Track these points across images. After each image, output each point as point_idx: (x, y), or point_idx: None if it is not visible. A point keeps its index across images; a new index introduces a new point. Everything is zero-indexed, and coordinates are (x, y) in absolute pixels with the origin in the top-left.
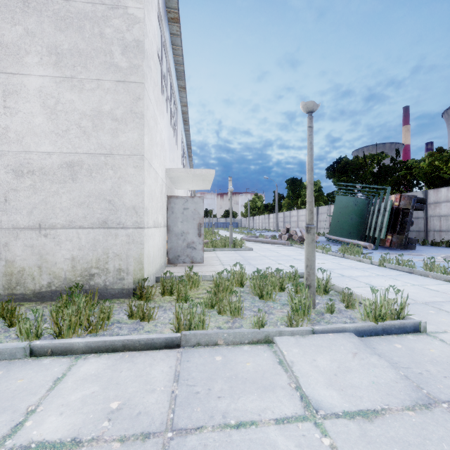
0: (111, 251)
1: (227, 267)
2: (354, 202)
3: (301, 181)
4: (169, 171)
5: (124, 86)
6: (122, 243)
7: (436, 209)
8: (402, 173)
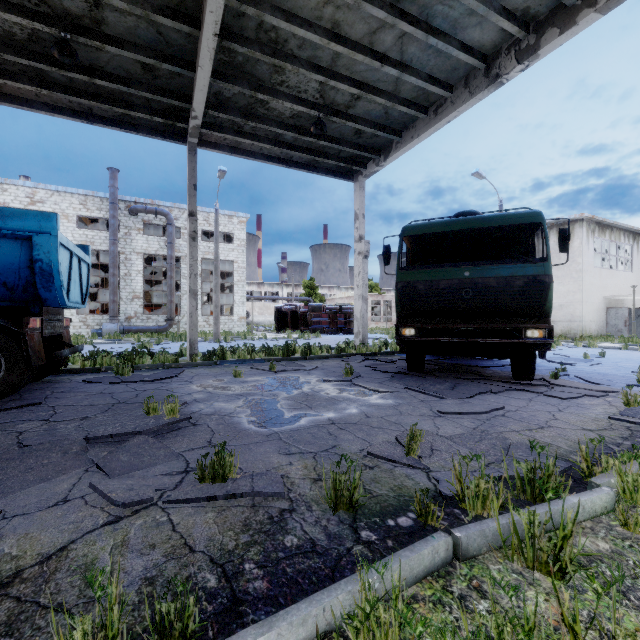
0: (572, 328)
1: None
2: None
3: None
4: (604, 297)
5: (576, 282)
6: (575, 326)
7: None
8: None
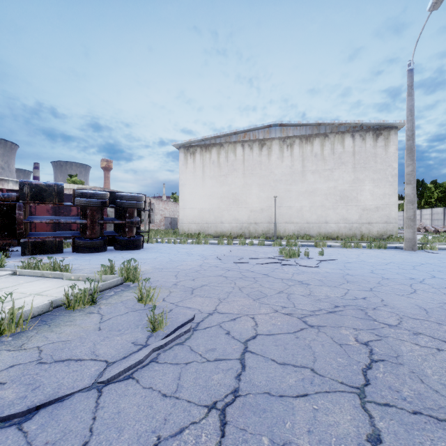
0: (388, 229)
1: None
2: None
3: (422, 182)
4: None
5: (391, 186)
6: (391, 227)
7: None
8: None
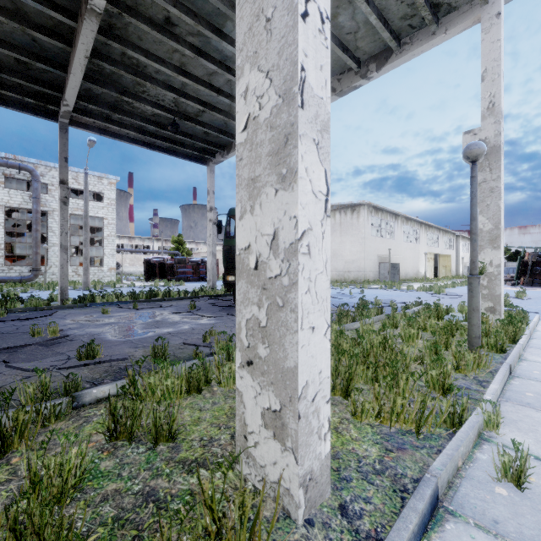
0: (359, 276)
1: None
2: None
3: None
4: (378, 256)
5: (361, 246)
6: (361, 274)
7: None
8: None
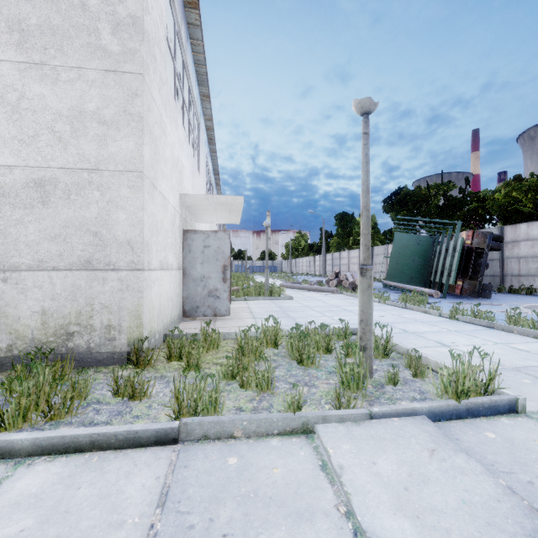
0: (97, 301)
1: (259, 321)
2: (416, 240)
3: (352, 216)
4: (184, 197)
5: (115, 77)
6: (113, 291)
7: (514, 250)
8: (473, 206)
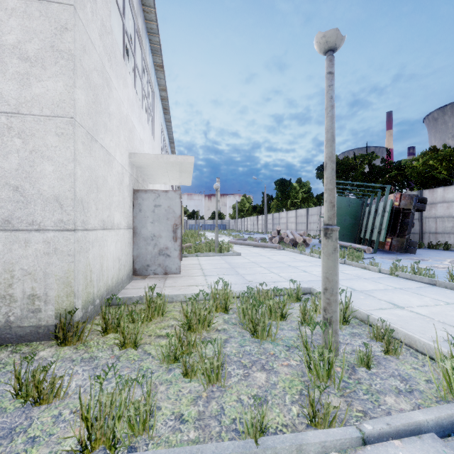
0: (18, 267)
1: (209, 279)
2: (347, 202)
3: (290, 181)
4: (133, 156)
5: (40, 6)
6: (37, 254)
7: (431, 210)
8: (393, 174)
